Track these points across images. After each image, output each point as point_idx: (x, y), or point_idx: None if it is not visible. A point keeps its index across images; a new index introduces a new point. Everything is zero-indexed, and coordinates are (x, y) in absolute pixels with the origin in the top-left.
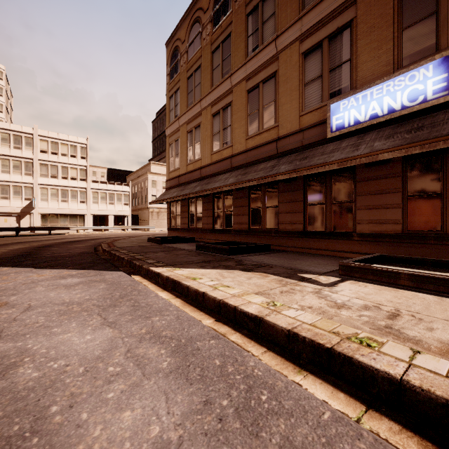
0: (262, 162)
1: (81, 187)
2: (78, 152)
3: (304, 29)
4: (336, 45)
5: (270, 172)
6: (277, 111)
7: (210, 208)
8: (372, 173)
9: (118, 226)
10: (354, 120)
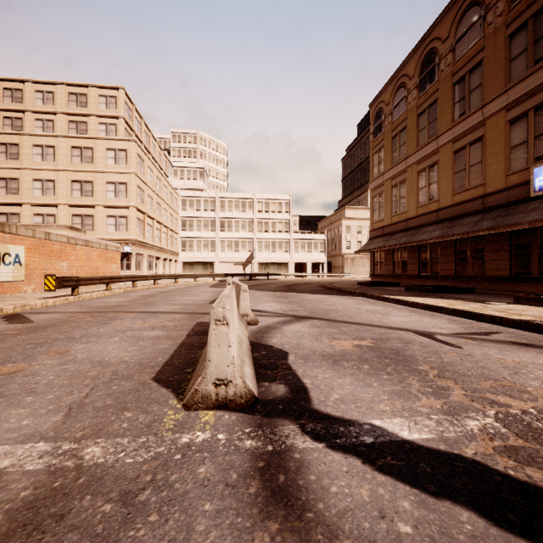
0: (468, 216)
1: (285, 238)
2: (283, 208)
3: (510, 100)
4: (540, 116)
5: (473, 227)
6: (483, 171)
7: (415, 256)
8: None
9: (316, 273)
10: None
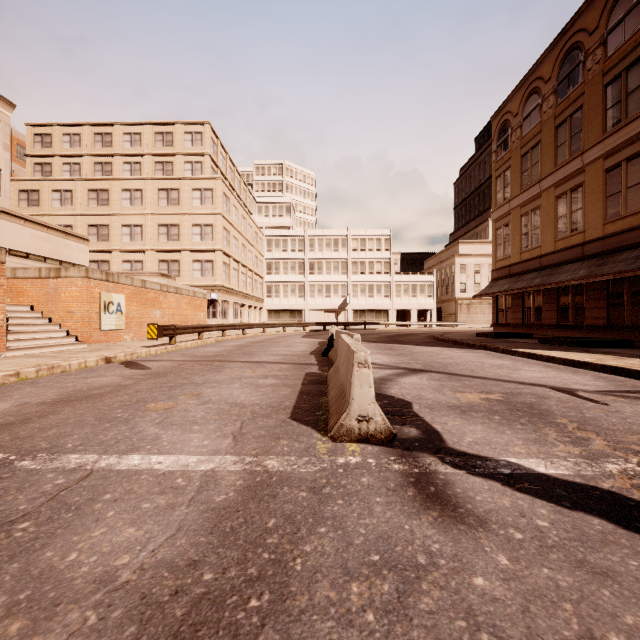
0: (624, 250)
1: (384, 281)
2: (383, 245)
3: None
4: None
5: (631, 265)
6: None
7: (552, 301)
8: None
9: (422, 322)
10: None
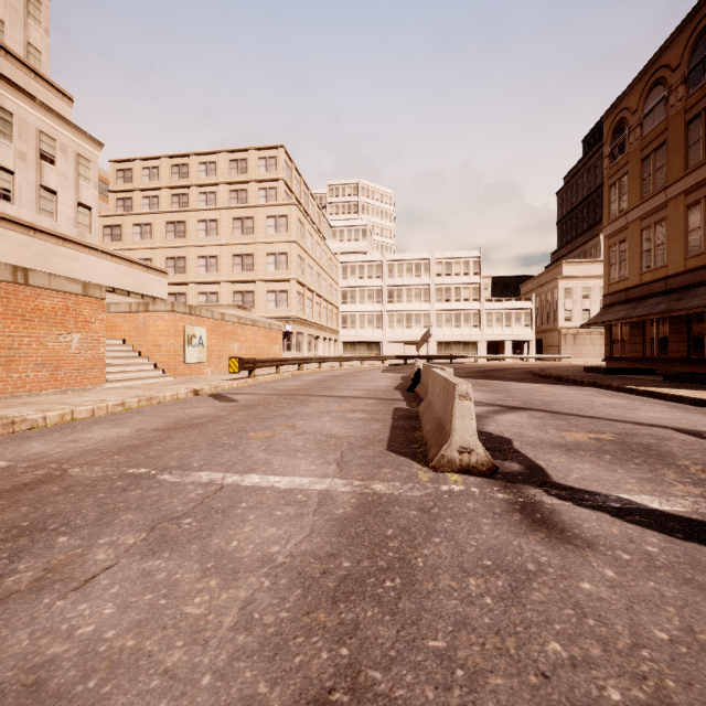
0: None
1: (473, 309)
2: (471, 268)
3: None
4: None
5: None
6: None
7: (682, 331)
8: None
9: (518, 355)
10: None
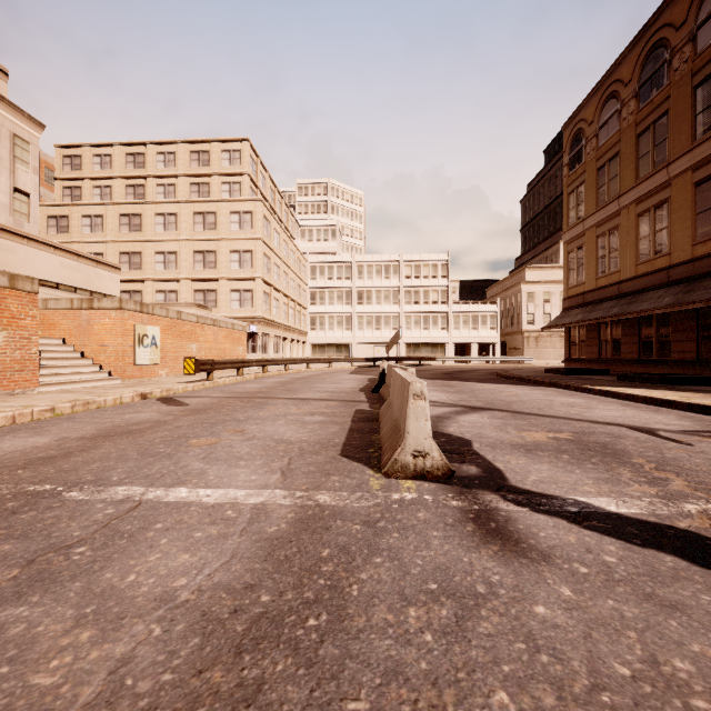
0: None
1: (441, 312)
2: (439, 271)
3: None
4: None
5: None
6: None
7: (633, 333)
8: None
9: (484, 357)
10: None
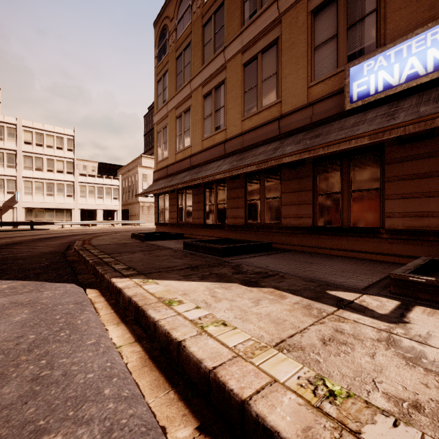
0: (261, 145)
1: (67, 180)
2: (65, 144)
3: None
4: None
5: (272, 154)
6: (279, 85)
7: (200, 201)
8: (407, 152)
9: (106, 221)
10: (384, 84)
